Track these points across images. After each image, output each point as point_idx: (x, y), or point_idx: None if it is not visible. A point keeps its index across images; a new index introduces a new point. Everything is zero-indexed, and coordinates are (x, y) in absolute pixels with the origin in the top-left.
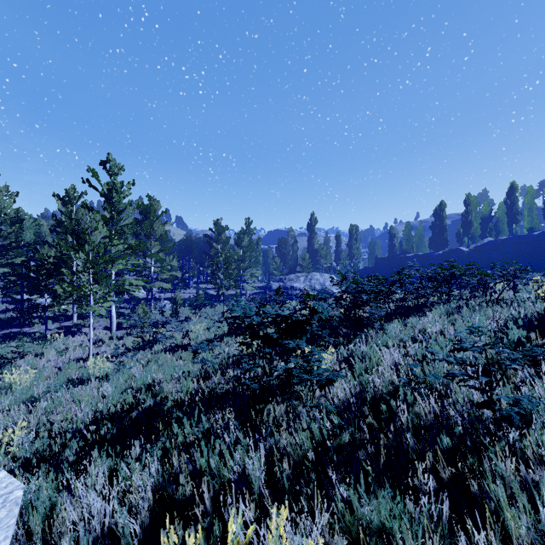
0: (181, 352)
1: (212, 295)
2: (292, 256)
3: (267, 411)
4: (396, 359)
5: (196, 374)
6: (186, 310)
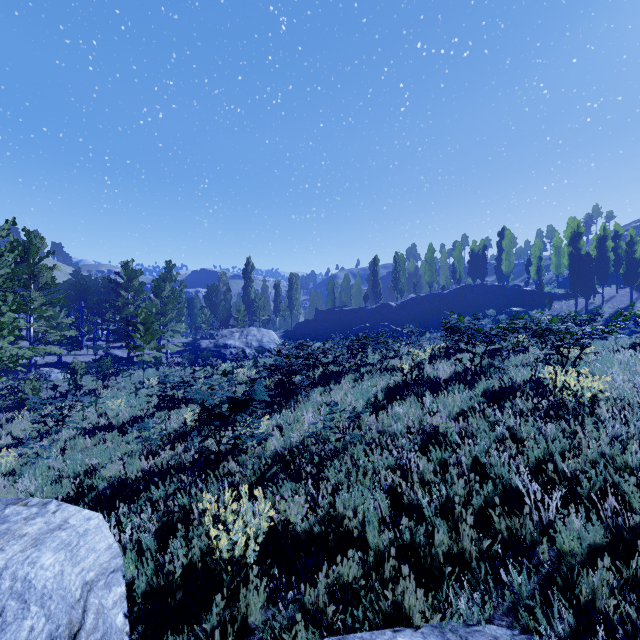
0: (103, 434)
1: (120, 357)
2: (225, 306)
3: (224, 465)
4: (311, 419)
5: (141, 452)
6: (84, 380)
